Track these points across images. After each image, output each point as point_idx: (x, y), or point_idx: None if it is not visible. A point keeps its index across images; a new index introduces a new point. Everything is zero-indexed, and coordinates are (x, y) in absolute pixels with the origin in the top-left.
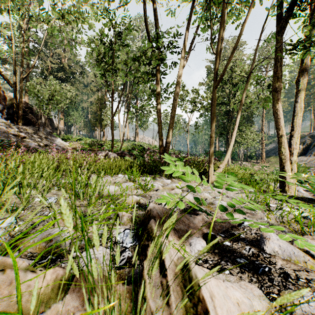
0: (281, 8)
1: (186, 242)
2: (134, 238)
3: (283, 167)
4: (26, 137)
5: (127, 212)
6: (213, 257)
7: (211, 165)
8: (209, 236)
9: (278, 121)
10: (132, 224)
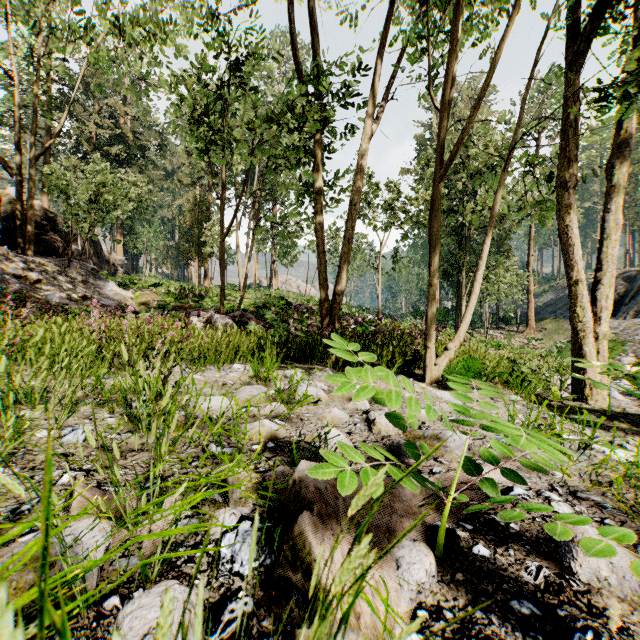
0: (576, 14)
1: (387, 559)
2: (261, 546)
3: (579, 346)
4: (43, 281)
5: (248, 464)
6: (455, 597)
7: (431, 343)
8: (442, 537)
9: (569, 251)
10: (257, 500)
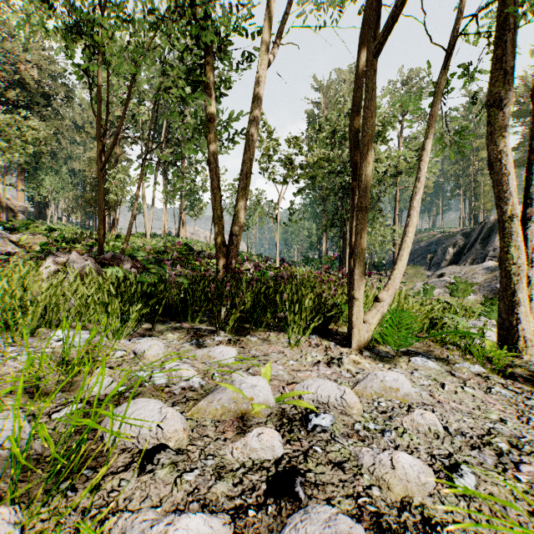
0: None
1: None
2: None
3: (512, 292)
4: None
5: None
6: None
7: (360, 293)
8: None
9: (503, 182)
10: None
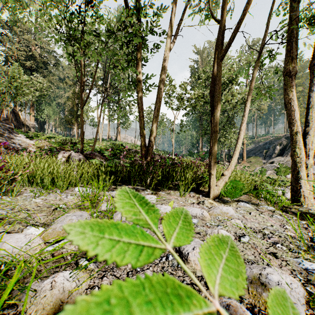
0: None
1: None
2: None
3: (297, 172)
4: None
5: None
6: None
7: (214, 171)
8: None
9: (292, 114)
10: None
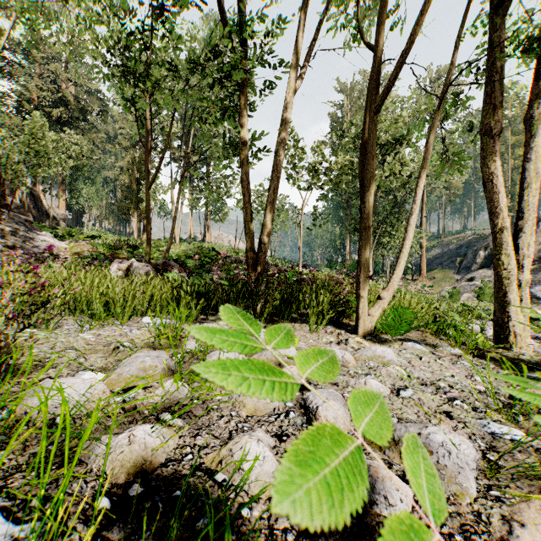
0: None
1: None
2: None
3: (504, 294)
4: None
5: None
6: None
7: (365, 292)
8: None
9: (495, 199)
10: None
